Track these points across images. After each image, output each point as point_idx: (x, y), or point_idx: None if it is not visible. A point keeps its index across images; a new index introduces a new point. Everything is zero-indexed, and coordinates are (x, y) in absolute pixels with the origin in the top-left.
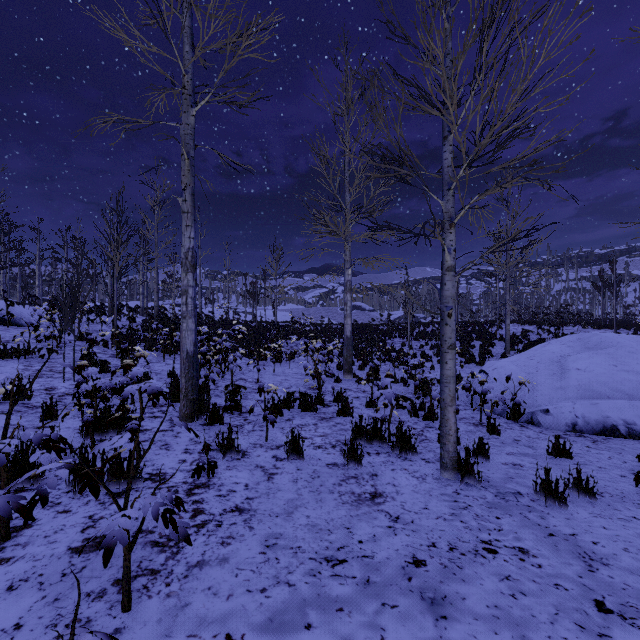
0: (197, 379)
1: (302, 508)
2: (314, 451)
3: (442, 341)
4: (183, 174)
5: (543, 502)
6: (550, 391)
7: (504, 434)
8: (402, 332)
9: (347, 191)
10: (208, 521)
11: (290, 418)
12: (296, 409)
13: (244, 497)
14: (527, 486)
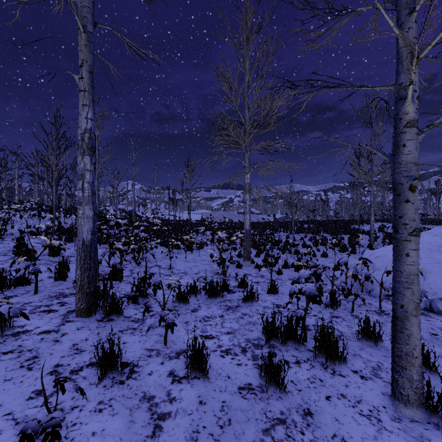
0: (95, 270)
1: None
2: (221, 360)
3: (399, 225)
4: (79, 49)
5: None
6: None
7: None
8: (286, 227)
9: (246, 109)
10: None
11: (196, 308)
12: (202, 296)
13: None
14: None
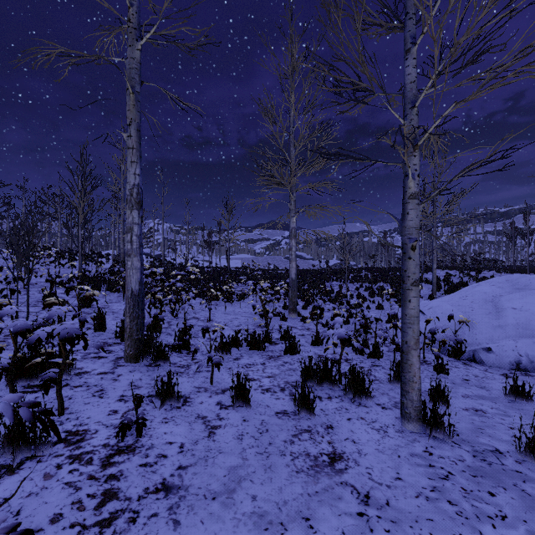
0: (143, 318)
1: (247, 482)
2: (262, 395)
3: (404, 277)
4: (128, 109)
5: (531, 465)
6: (489, 329)
7: (451, 373)
8: (339, 276)
9: (292, 146)
10: (119, 512)
11: (238, 357)
12: (244, 347)
13: (176, 465)
14: (502, 440)
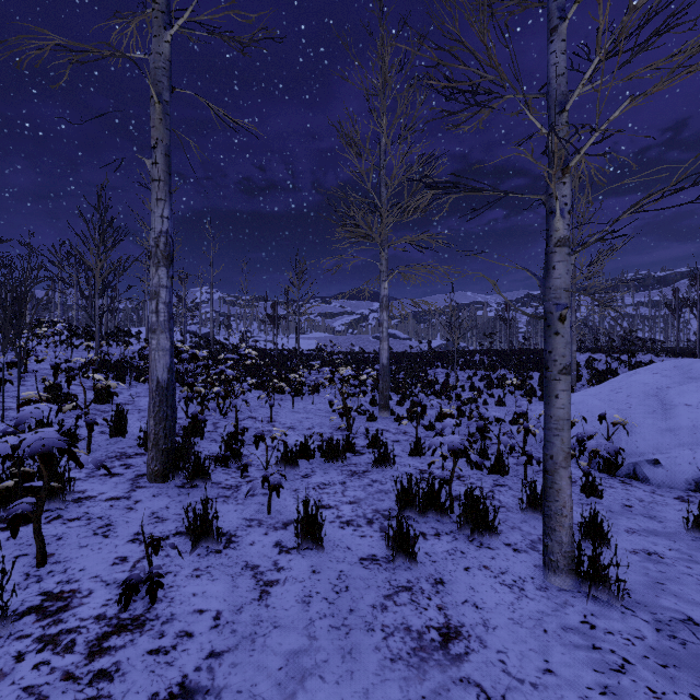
0: (173, 420)
1: (314, 680)
2: (340, 532)
3: (549, 361)
4: (152, 125)
5: None
6: (654, 434)
7: (605, 496)
8: (446, 361)
9: (383, 186)
10: None
11: (308, 473)
12: (317, 459)
13: (205, 651)
14: (695, 602)
